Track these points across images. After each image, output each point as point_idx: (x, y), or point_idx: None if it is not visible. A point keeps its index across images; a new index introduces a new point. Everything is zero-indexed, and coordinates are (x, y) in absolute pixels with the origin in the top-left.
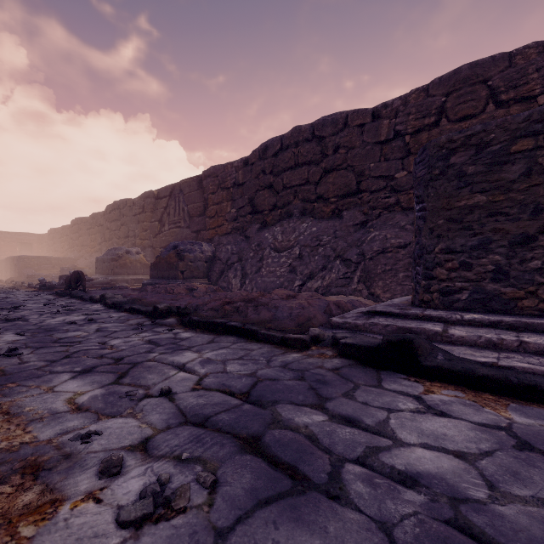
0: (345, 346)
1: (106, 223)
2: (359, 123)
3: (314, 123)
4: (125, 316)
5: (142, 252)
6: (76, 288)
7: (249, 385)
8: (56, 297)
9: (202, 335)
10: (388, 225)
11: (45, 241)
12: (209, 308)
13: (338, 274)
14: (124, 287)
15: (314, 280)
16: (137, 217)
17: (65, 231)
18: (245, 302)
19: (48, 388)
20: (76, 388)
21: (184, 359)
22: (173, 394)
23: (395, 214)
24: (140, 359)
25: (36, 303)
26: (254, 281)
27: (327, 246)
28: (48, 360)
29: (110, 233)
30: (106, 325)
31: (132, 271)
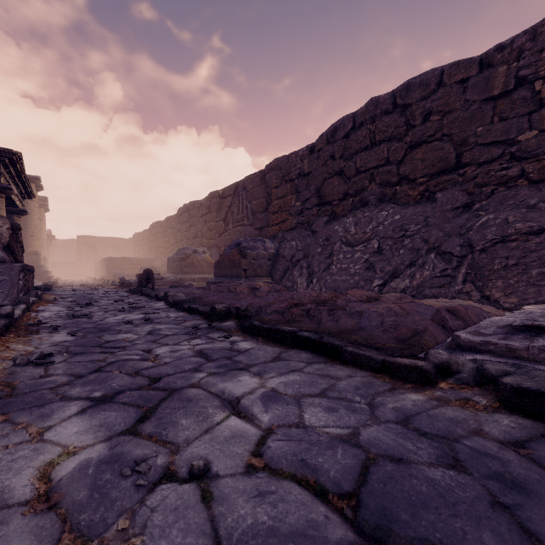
0: (519, 393)
1: (178, 225)
2: (459, 79)
3: (396, 90)
4: (182, 316)
5: (208, 252)
6: (146, 286)
7: (353, 472)
8: (129, 295)
9: (265, 347)
10: (508, 205)
11: (130, 245)
12: (273, 311)
13: (434, 271)
14: (190, 286)
15: (400, 279)
16: (204, 217)
17: (145, 235)
18: (315, 304)
19: (39, 430)
20: (74, 435)
21: (239, 389)
22: (212, 479)
23: (518, 190)
24: (180, 383)
25: (110, 299)
26: (323, 280)
27: (416, 237)
28: (74, 374)
29: (180, 234)
30: (160, 326)
31: (198, 270)
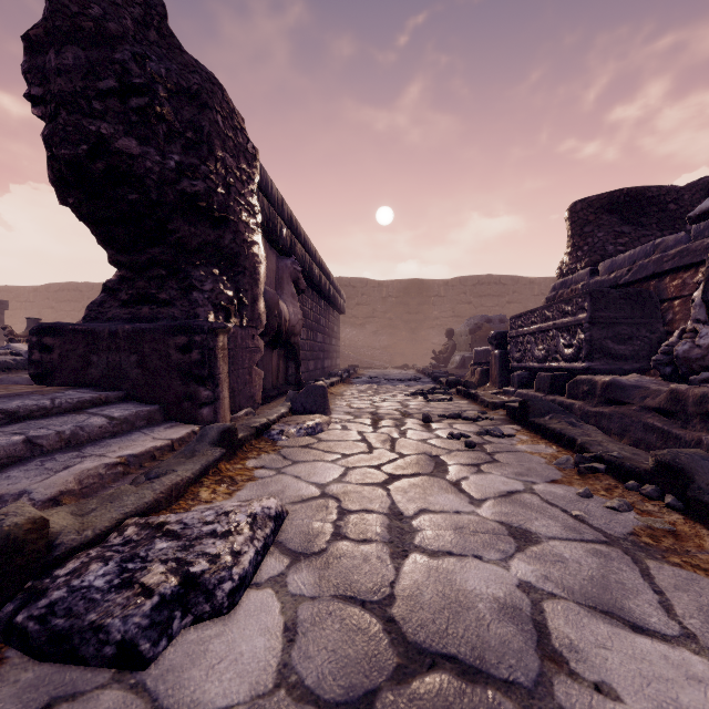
0: None
1: None
2: (99, 290)
3: (78, 284)
4: None
5: None
6: None
7: None
8: None
9: None
10: None
11: None
12: None
13: None
14: None
15: None
16: None
17: None
18: None
19: None
20: None
21: None
22: None
23: None
24: None
25: None
26: None
27: None
28: None
29: None
30: None
31: None
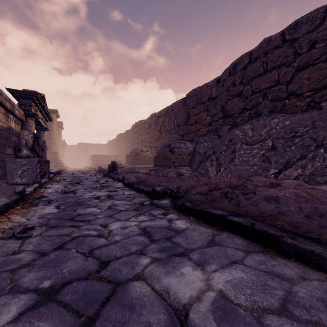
0: None
1: (132, 135)
2: None
3: (285, 29)
4: (133, 194)
5: (149, 151)
6: (112, 172)
7: None
8: (102, 177)
9: (198, 227)
10: None
11: (106, 147)
12: (197, 192)
13: (324, 162)
14: (138, 172)
15: (293, 169)
16: (147, 130)
17: (114, 141)
18: (229, 188)
19: None
20: None
21: (185, 290)
22: None
23: None
24: (125, 273)
25: (91, 180)
26: (228, 169)
27: (305, 137)
28: (40, 251)
29: (133, 140)
30: (117, 202)
31: (144, 162)
